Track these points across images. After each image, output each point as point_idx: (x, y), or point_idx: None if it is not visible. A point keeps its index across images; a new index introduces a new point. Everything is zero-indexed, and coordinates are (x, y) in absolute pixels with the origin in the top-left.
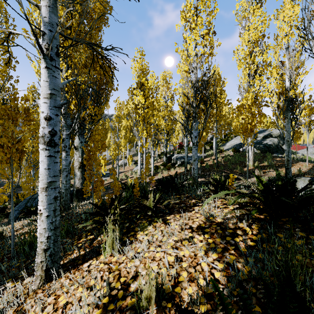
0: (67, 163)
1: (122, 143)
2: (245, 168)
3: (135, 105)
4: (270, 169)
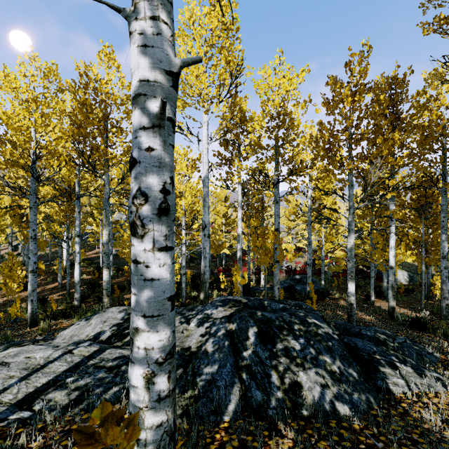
0: None
1: None
2: None
3: None
4: None
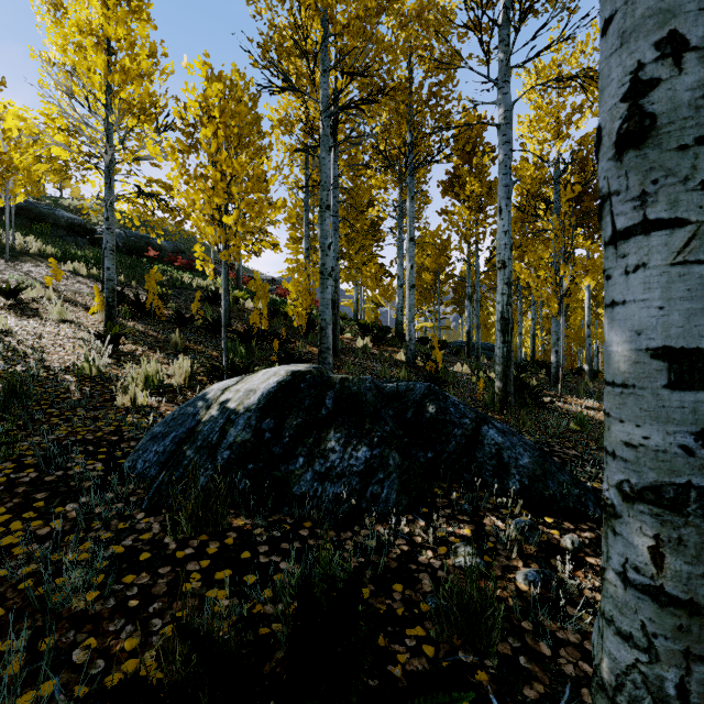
0: None
1: None
2: None
3: None
4: None
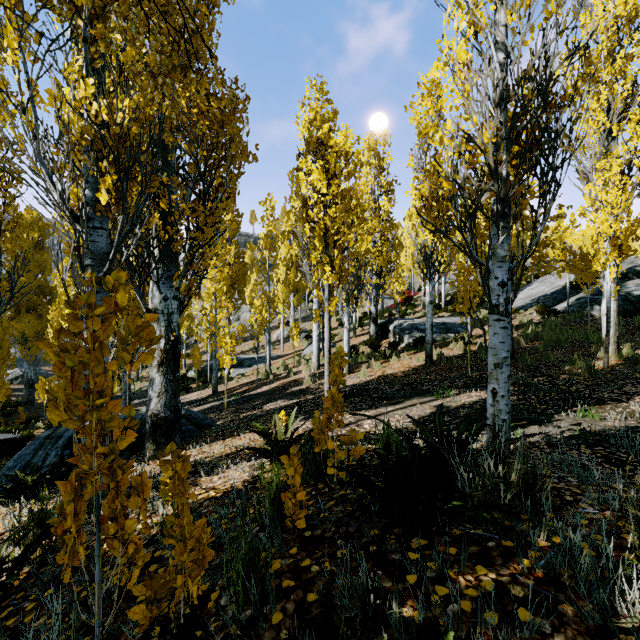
0: None
1: (279, 293)
2: (593, 360)
3: (303, 199)
4: None
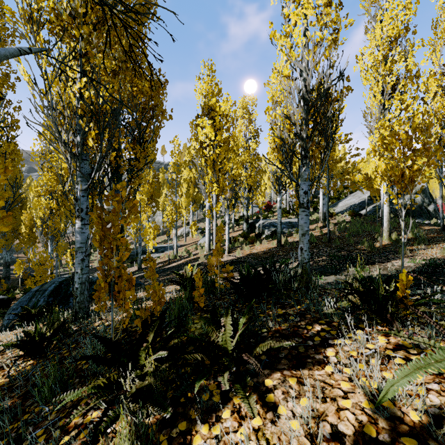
0: (83, 239)
1: (183, 203)
2: (375, 242)
3: (200, 142)
4: (420, 245)
